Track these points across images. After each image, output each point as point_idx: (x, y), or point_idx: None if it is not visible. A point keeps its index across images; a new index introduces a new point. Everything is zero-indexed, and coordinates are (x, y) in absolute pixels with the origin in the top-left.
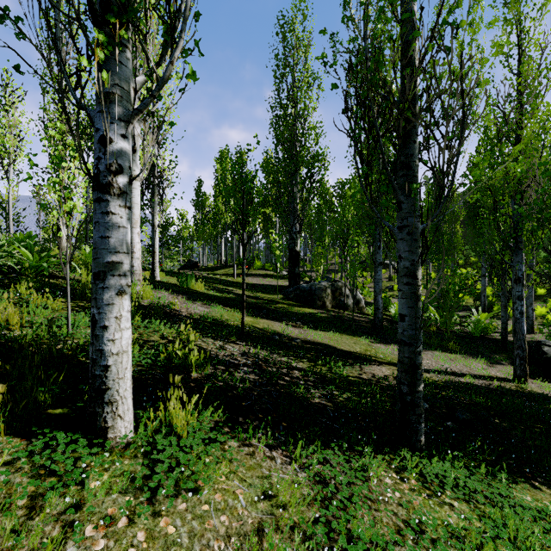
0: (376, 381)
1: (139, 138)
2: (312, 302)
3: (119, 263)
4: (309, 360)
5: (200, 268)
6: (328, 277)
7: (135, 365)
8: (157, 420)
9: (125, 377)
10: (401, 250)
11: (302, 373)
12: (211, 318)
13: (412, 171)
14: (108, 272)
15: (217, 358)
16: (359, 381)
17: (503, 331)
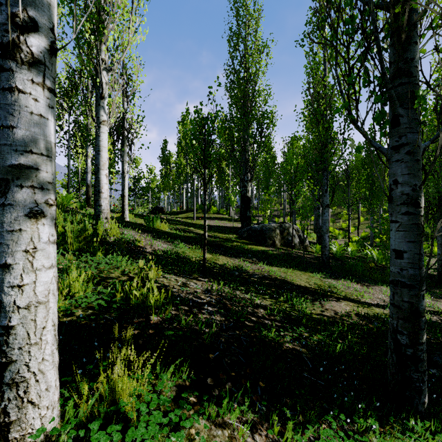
0: (340, 319)
1: (106, 86)
2: (264, 241)
3: (31, 168)
4: (270, 296)
5: (165, 212)
6: (273, 221)
7: (86, 307)
8: (93, 400)
9: (41, 341)
10: (398, 174)
11: (268, 311)
12: (174, 255)
13: (413, 78)
14: (11, 181)
15: (179, 297)
16: (323, 319)
17: (439, 268)
